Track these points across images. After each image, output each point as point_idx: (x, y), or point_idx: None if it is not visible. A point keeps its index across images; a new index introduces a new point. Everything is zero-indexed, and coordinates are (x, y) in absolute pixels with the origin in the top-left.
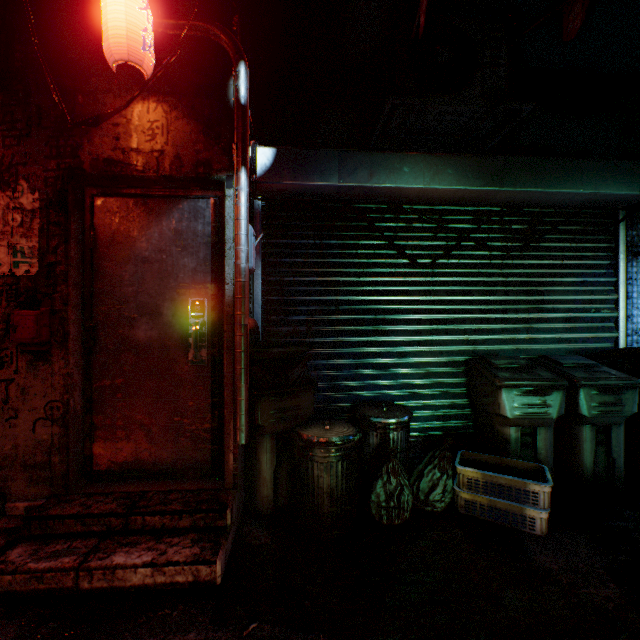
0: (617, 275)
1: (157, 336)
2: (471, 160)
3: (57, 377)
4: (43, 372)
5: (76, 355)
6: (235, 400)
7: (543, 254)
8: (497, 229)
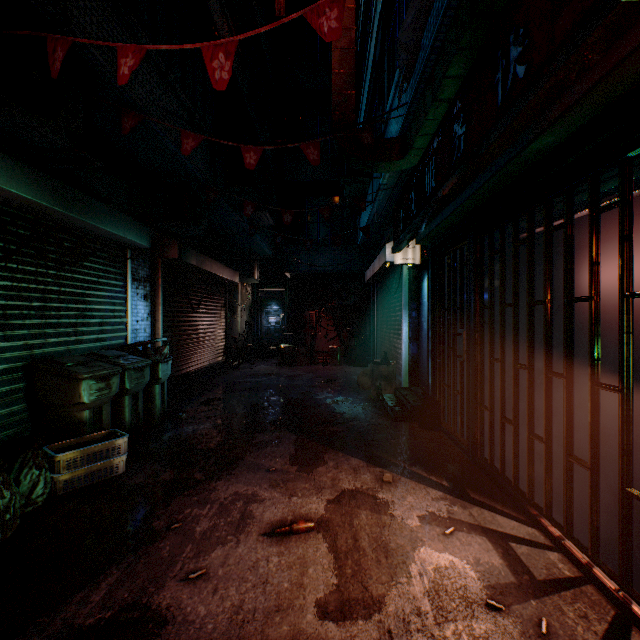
0: (128, 293)
1: None
2: (47, 179)
3: None
4: None
5: None
6: None
7: (87, 271)
8: (53, 243)
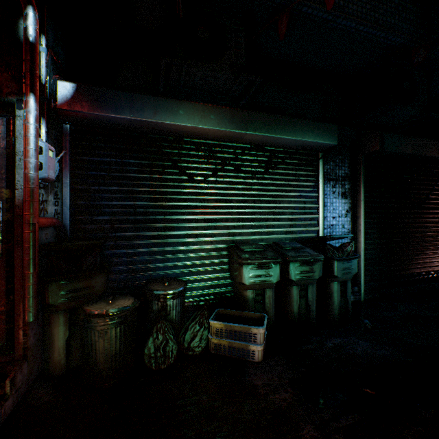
0: (318, 192)
1: None
2: (227, 111)
3: None
4: None
5: None
6: (24, 286)
7: (277, 177)
8: (249, 159)
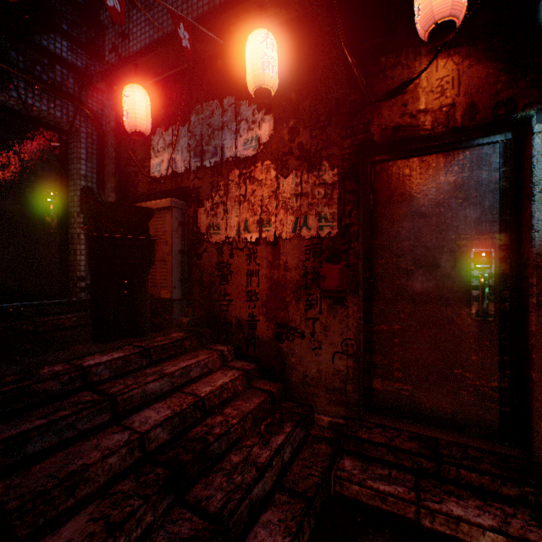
0: None
1: (433, 287)
2: None
3: (350, 319)
4: (339, 314)
5: (360, 302)
6: None
7: None
8: None
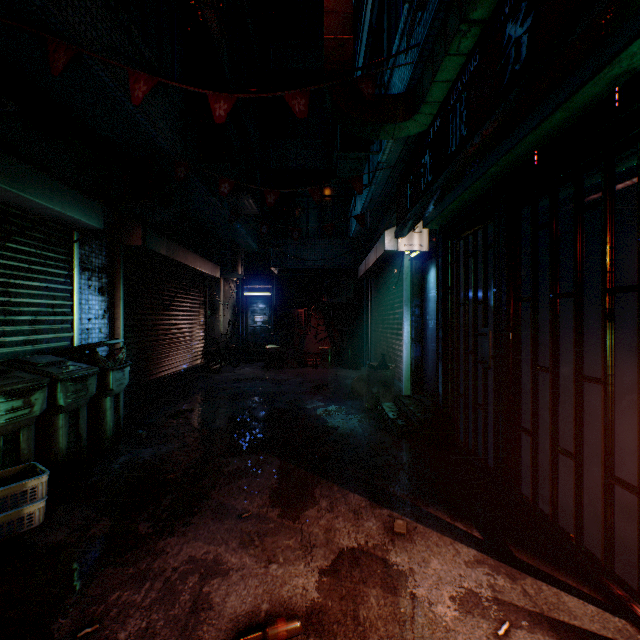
0: (74, 285)
1: None
2: None
3: None
4: None
5: None
6: None
7: (11, 255)
8: None
